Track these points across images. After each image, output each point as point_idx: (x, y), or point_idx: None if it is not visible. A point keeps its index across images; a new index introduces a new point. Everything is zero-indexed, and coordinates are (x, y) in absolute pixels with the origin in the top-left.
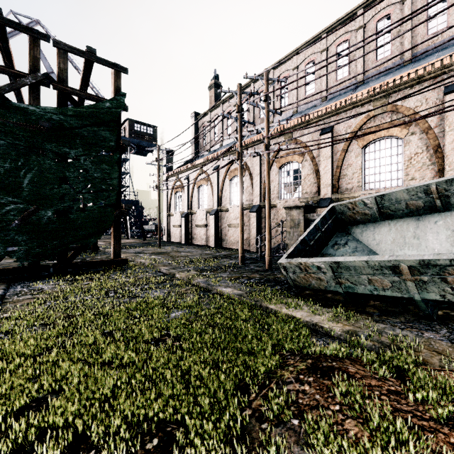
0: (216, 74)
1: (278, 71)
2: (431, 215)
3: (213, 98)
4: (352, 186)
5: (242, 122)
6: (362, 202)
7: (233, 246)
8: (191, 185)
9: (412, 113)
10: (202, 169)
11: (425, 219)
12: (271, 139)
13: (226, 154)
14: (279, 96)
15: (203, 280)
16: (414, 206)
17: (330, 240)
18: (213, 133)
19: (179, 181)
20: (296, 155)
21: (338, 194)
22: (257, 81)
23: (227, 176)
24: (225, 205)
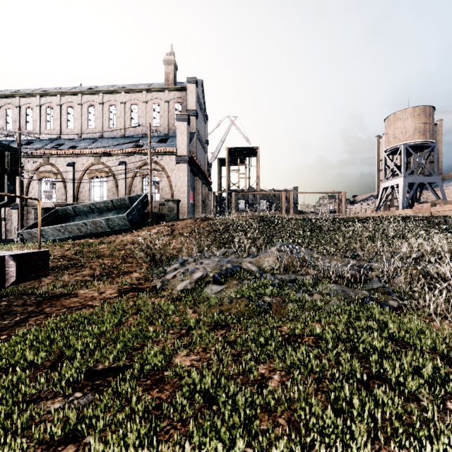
0: None
1: (44, 99)
2: (90, 215)
3: None
4: (85, 199)
5: None
6: (68, 208)
7: None
8: None
9: (109, 168)
10: None
11: (89, 216)
12: (32, 157)
13: None
14: (46, 120)
15: None
16: (86, 211)
17: (54, 224)
18: None
19: None
20: (52, 174)
21: (77, 202)
22: (24, 98)
23: None
24: None
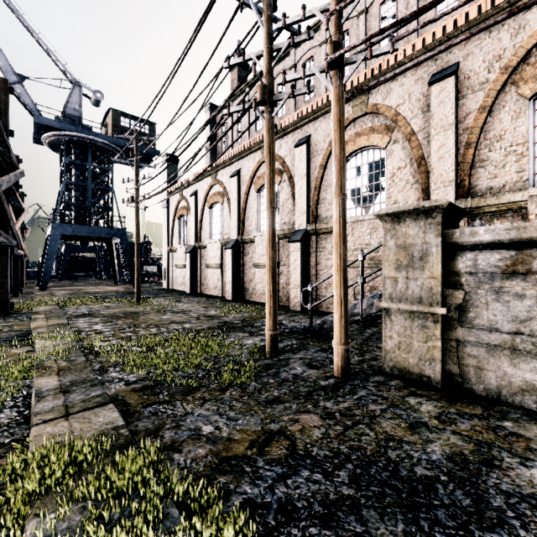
0: (241, 48)
1: None
2: None
3: (236, 81)
4: (504, 182)
5: (272, 18)
6: None
7: (261, 299)
8: (199, 204)
9: None
10: (215, 177)
11: None
12: (327, 112)
13: (251, 150)
14: None
15: (63, 526)
16: None
17: None
18: (236, 131)
19: (183, 200)
20: (376, 134)
21: (471, 200)
22: (301, 45)
23: (252, 186)
24: (249, 232)
